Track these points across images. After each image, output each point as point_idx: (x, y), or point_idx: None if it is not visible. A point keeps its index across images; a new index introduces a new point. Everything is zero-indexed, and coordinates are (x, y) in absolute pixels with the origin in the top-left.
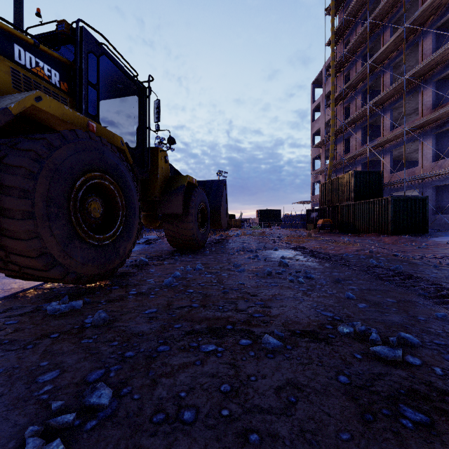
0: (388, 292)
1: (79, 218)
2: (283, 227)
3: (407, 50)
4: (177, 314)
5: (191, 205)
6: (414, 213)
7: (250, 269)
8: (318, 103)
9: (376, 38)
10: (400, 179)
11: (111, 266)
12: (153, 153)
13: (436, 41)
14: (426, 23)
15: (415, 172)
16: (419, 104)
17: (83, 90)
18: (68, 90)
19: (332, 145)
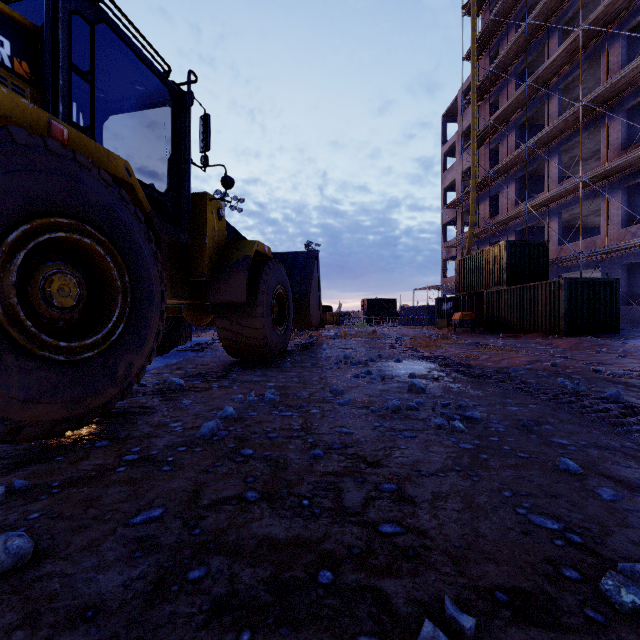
0: (636, 455)
1: (17, 308)
2: (400, 324)
3: (585, 65)
4: (206, 527)
5: (260, 288)
6: (598, 303)
7: (359, 398)
8: (451, 144)
9: (537, 48)
10: (575, 253)
11: (99, 400)
12: (197, 204)
13: (627, 51)
14: (614, 23)
15: (596, 243)
16: (603, 143)
17: (61, 77)
18: (30, 75)
19: (472, 204)
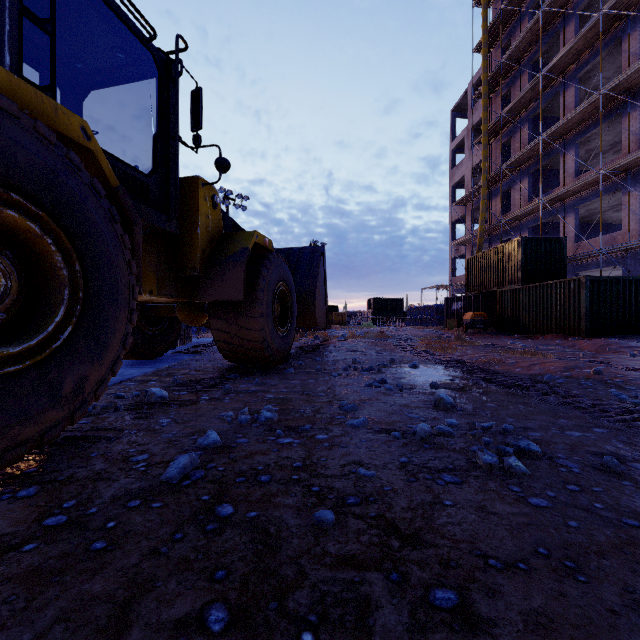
0: None
1: None
2: (408, 324)
3: (604, 52)
4: None
5: (260, 284)
6: (622, 302)
7: (376, 416)
8: (460, 140)
9: (552, 37)
10: (595, 249)
11: (33, 428)
12: (189, 189)
13: None
14: (636, 7)
15: (617, 239)
16: (624, 133)
17: (7, 21)
18: None
19: (483, 201)
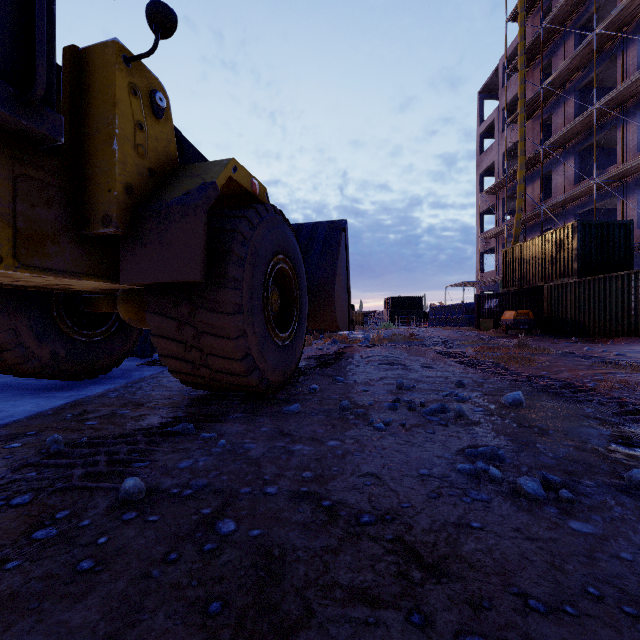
0: None
1: None
2: (431, 325)
3: None
4: None
5: (235, 252)
6: None
7: None
8: (490, 122)
9: None
10: None
11: None
12: (98, 67)
13: None
14: None
15: None
16: None
17: None
18: None
19: (520, 185)
